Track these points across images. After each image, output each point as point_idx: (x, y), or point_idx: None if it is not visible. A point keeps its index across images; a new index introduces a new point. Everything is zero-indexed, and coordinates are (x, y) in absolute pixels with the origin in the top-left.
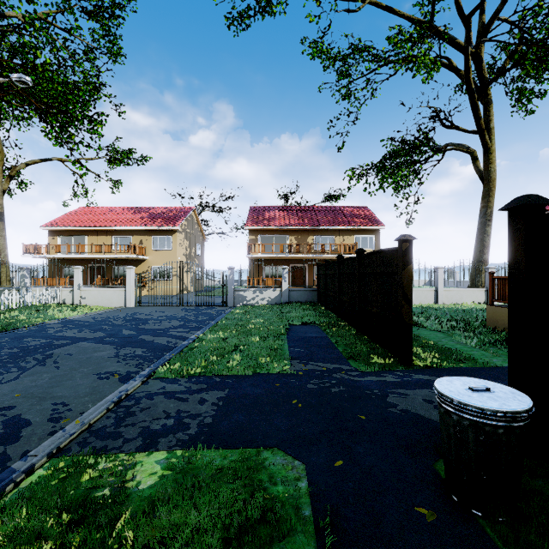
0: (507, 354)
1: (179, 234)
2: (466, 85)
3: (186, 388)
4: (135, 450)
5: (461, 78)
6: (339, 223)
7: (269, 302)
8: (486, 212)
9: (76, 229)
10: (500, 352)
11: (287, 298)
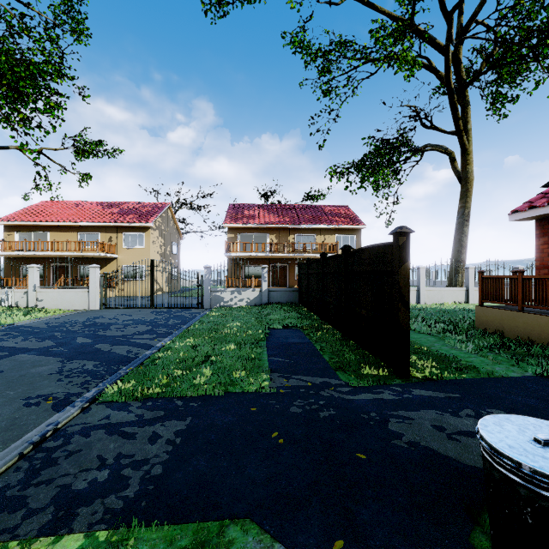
0: (508, 361)
1: (153, 231)
2: (446, 84)
3: (137, 416)
4: (35, 534)
5: (440, 79)
6: (320, 222)
7: (248, 303)
8: (464, 212)
9: (37, 224)
10: (500, 359)
11: (267, 299)
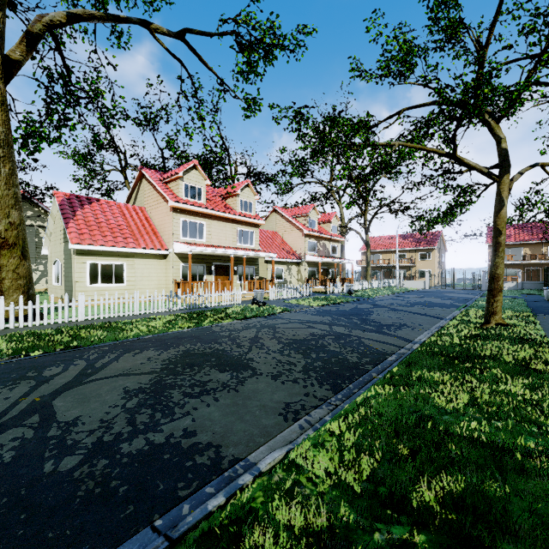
0: None
1: (435, 250)
2: None
3: None
4: None
5: None
6: None
7: (508, 289)
8: None
9: (376, 251)
10: None
11: (521, 287)
